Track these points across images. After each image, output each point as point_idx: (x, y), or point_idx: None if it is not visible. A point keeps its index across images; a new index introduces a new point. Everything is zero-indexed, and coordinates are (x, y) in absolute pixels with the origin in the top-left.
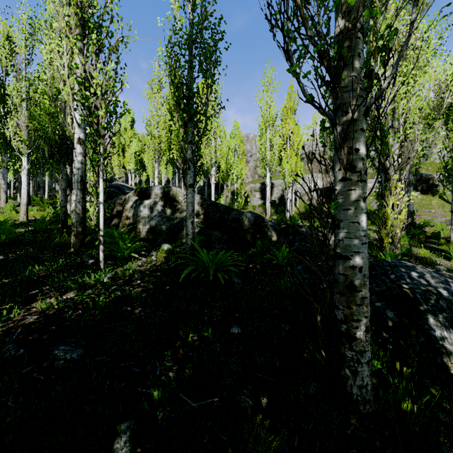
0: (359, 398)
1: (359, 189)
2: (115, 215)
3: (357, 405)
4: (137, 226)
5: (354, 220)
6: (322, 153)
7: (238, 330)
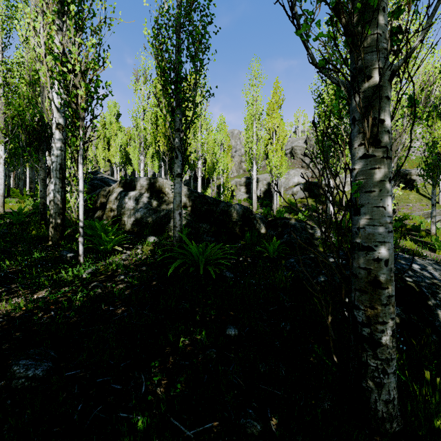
0: (385, 415)
1: (384, 167)
2: (98, 207)
3: (382, 424)
4: (122, 218)
5: (378, 204)
6: (304, 149)
7: (235, 331)
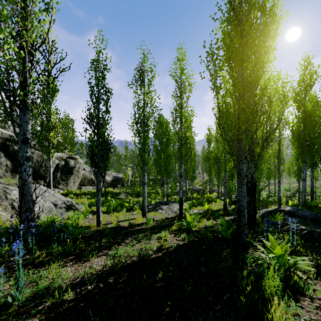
0: None
1: None
2: None
3: None
4: None
5: None
6: None
7: None
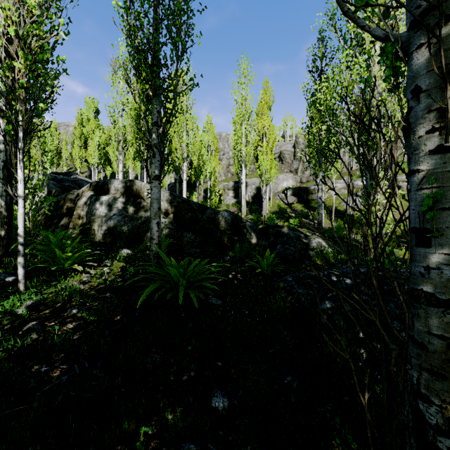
0: None
1: None
2: (64, 213)
3: None
4: (91, 226)
5: None
6: (293, 153)
7: (224, 402)
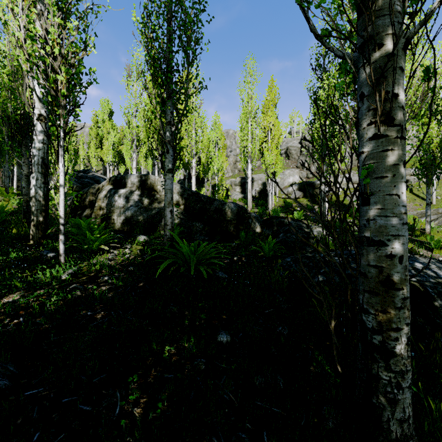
0: (399, 437)
1: (398, 149)
2: (87, 205)
3: None
4: (111, 216)
5: (391, 191)
6: (299, 149)
7: (228, 337)
